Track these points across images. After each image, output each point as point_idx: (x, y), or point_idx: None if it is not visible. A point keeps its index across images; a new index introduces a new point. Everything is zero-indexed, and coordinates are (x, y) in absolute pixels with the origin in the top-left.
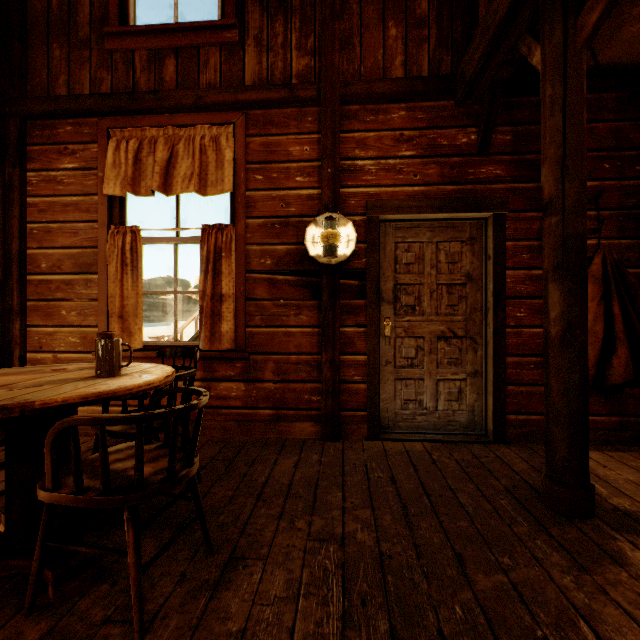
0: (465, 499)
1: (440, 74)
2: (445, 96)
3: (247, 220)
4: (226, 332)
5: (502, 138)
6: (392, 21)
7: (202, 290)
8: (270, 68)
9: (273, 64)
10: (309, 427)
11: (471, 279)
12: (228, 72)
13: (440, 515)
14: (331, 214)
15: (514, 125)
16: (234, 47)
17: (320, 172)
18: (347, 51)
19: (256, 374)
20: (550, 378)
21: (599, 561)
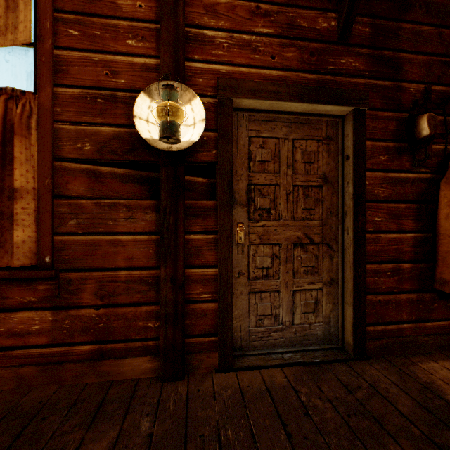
0: None
1: None
2: None
3: (56, 88)
4: (22, 242)
5: (361, 29)
6: None
7: None
8: None
9: None
10: (144, 363)
11: (327, 181)
12: None
13: None
14: (171, 84)
15: (372, 17)
16: None
17: (159, 37)
18: None
19: (69, 298)
20: None
21: None
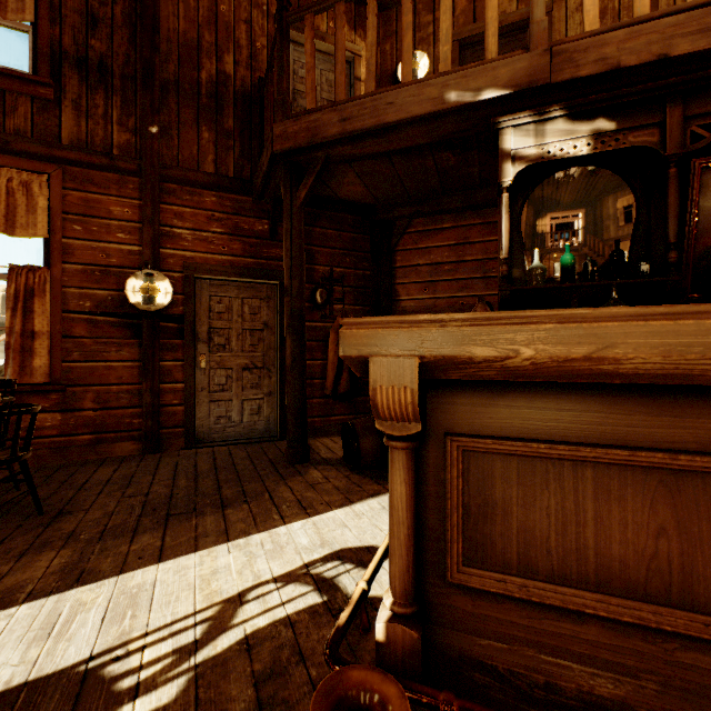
0: (240, 467)
1: (243, 176)
2: (246, 194)
3: (64, 265)
4: (40, 367)
5: None
6: (206, 127)
7: (9, 327)
8: (90, 133)
9: (93, 130)
10: (131, 445)
11: (268, 326)
12: (42, 124)
13: (220, 475)
14: (151, 271)
15: None
16: (49, 103)
17: (141, 233)
18: (167, 139)
19: (75, 404)
20: (287, 389)
21: (294, 476)
